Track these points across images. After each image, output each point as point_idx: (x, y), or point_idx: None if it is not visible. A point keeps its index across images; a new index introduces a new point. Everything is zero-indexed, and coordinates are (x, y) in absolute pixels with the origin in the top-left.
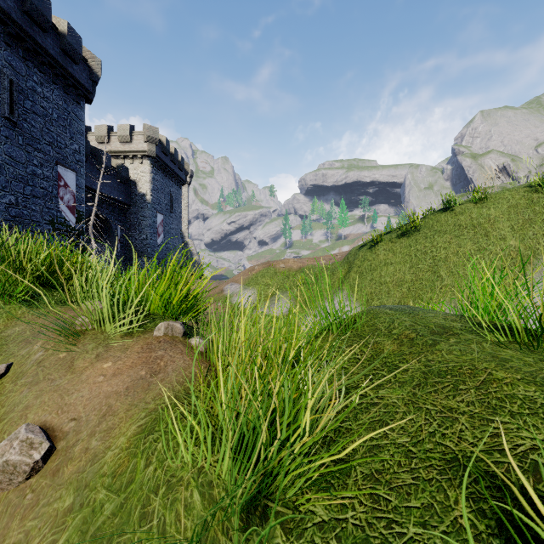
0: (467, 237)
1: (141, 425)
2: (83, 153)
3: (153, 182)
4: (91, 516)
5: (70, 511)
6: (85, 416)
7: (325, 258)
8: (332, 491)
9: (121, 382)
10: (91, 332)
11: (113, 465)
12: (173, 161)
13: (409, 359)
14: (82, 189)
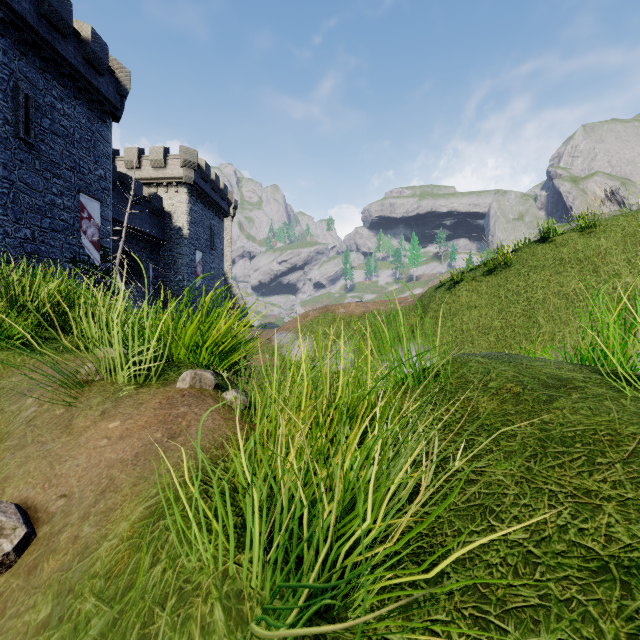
0: (571, 274)
1: (150, 506)
2: (110, 180)
3: (191, 213)
4: (72, 636)
5: (45, 627)
6: (78, 492)
7: (394, 302)
8: (416, 610)
9: (130, 448)
10: (99, 383)
11: (108, 561)
12: (214, 189)
13: (516, 421)
14: (109, 222)
